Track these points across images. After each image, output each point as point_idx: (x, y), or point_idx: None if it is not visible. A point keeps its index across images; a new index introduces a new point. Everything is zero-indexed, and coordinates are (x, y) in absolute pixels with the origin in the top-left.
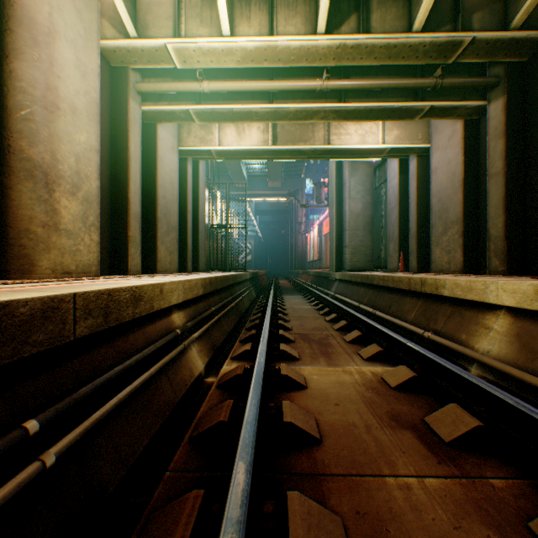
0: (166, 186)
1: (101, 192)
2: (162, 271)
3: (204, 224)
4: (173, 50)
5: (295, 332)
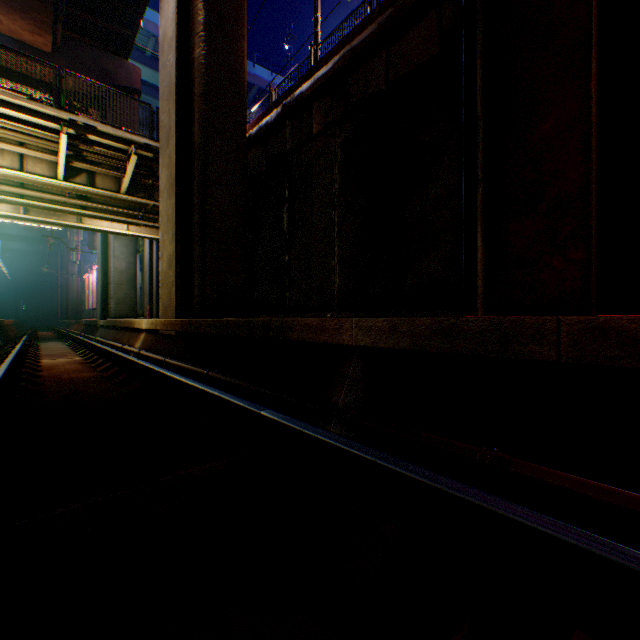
0: None
1: None
2: None
3: None
4: None
5: (44, 354)
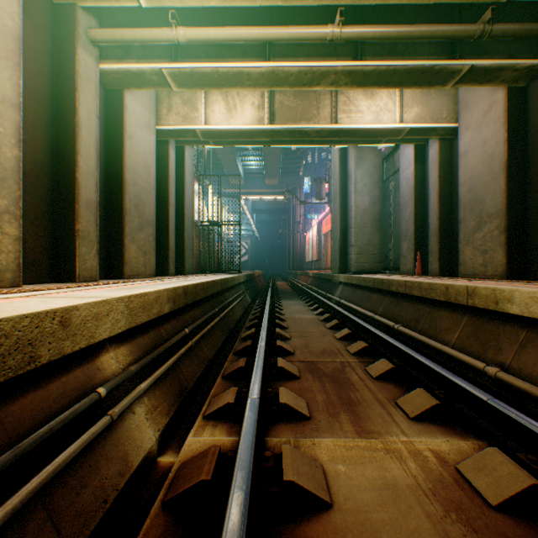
0: (139, 170)
1: (33, 169)
2: (132, 275)
3: (192, 219)
4: None
5: (299, 358)
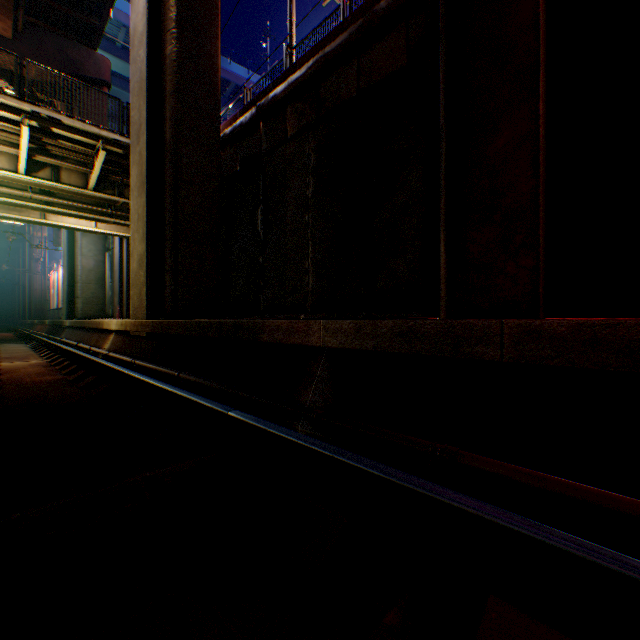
0: None
1: None
2: None
3: None
4: None
5: (4, 357)
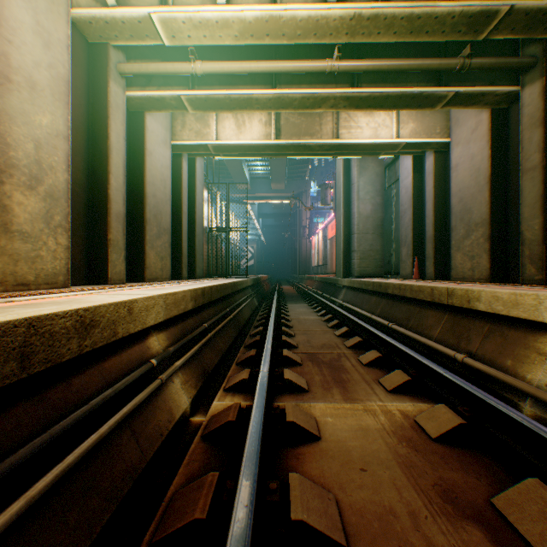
0: (157, 183)
1: (74, 187)
2: (152, 278)
3: (202, 226)
4: (159, 22)
5: (301, 351)
